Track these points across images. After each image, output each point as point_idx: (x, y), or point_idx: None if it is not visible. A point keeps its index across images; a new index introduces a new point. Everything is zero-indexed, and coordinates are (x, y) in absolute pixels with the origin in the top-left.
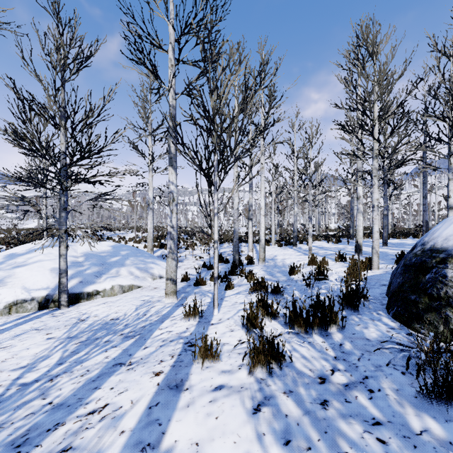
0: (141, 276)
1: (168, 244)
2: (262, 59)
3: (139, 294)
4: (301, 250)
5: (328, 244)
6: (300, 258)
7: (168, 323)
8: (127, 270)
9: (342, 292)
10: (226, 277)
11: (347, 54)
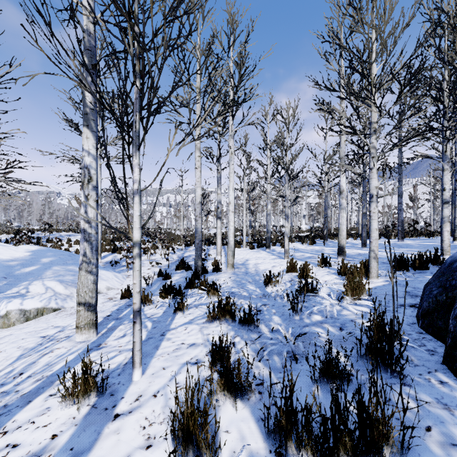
0: (65, 292)
1: (81, 249)
2: (231, 21)
3: (46, 323)
4: (276, 252)
5: (302, 246)
6: (275, 263)
7: (35, 407)
8: (42, 284)
9: (347, 321)
10: (180, 293)
11: (329, 23)
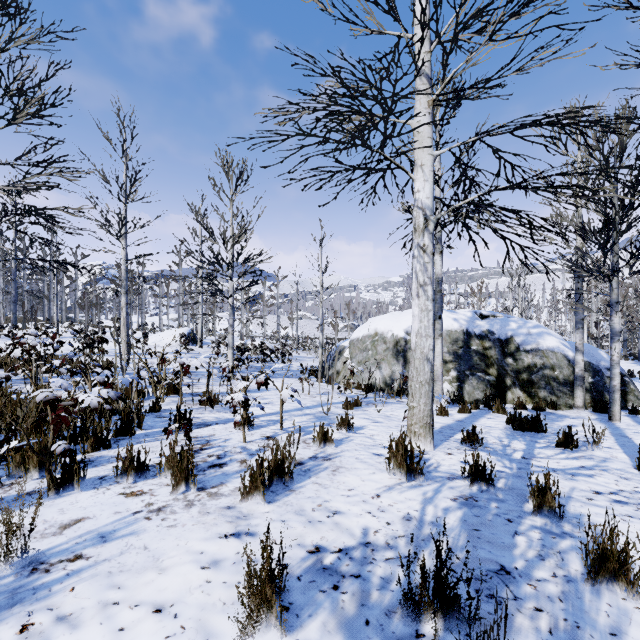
0: None
1: None
2: None
3: None
4: None
5: None
6: (638, 368)
7: None
8: None
9: None
10: None
11: None
